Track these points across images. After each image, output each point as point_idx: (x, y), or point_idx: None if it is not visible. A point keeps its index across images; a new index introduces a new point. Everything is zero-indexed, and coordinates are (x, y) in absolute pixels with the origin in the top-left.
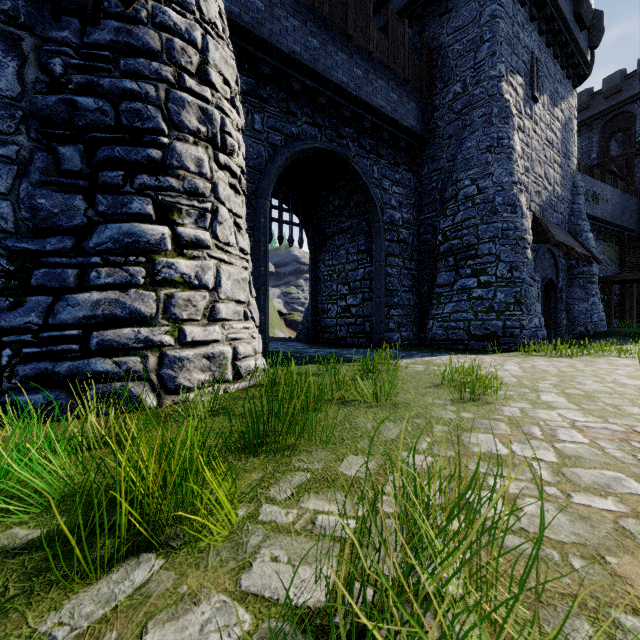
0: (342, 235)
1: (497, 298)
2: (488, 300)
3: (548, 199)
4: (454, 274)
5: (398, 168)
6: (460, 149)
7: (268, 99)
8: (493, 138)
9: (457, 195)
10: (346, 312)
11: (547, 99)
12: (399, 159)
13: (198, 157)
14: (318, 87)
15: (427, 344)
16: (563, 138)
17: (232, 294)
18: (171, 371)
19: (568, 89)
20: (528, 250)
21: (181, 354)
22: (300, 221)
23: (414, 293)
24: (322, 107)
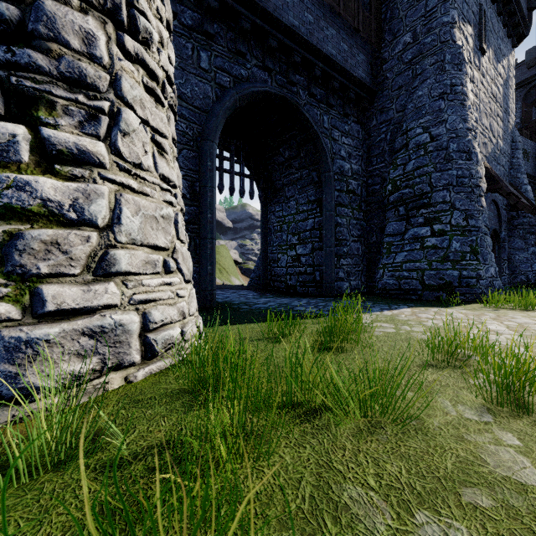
0: (292, 186)
1: (452, 247)
2: (443, 249)
3: (493, 151)
4: (405, 223)
5: (347, 119)
6: (410, 98)
7: (215, 37)
8: (446, 85)
9: (408, 144)
10: (296, 261)
11: (492, 54)
12: (348, 110)
13: (86, 30)
14: (268, 27)
15: (377, 293)
16: (504, 94)
17: (142, 236)
18: (9, 365)
19: (508, 48)
20: (482, 198)
21: (32, 334)
22: (251, 173)
23: (362, 243)
24: (272, 50)
